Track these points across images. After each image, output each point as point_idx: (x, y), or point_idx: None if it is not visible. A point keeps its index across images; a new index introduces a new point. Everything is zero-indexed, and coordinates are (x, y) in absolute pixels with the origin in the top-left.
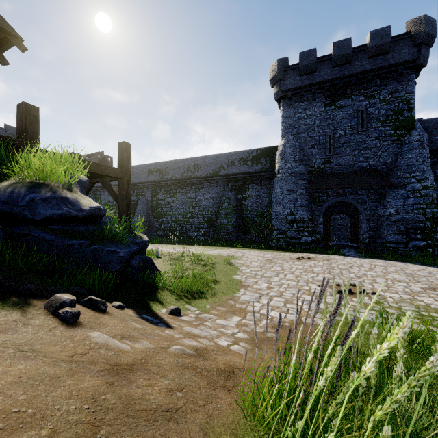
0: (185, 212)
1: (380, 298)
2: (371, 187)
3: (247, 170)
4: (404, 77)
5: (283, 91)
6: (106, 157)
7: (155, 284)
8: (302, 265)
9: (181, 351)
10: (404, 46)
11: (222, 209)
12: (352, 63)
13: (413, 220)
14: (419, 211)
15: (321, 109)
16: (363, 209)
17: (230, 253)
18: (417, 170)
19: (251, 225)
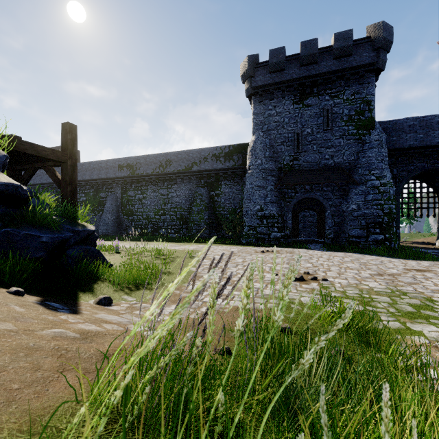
0: (157, 209)
1: (329, 284)
2: (336, 183)
3: (220, 167)
4: (365, 79)
5: (254, 87)
6: None
7: (98, 276)
8: (265, 257)
9: (57, 334)
10: (365, 50)
11: (195, 205)
12: (318, 63)
13: (373, 215)
14: (378, 206)
15: (290, 107)
16: (328, 205)
17: (196, 248)
18: (377, 168)
19: (224, 222)
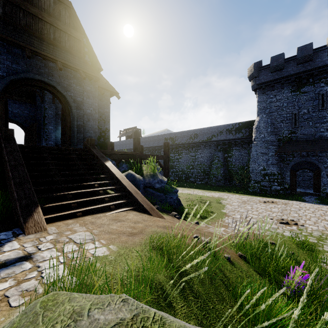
0: (188, 165)
1: (304, 228)
2: None
3: (231, 137)
4: None
5: (258, 84)
6: (138, 129)
7: (183, 211)
8: (266, 206)
9: (206, 231)
10: None
11: (214, 164)
12: (313, 60)
13: None
14: None
15: (288, 95)
16: (323, 167)
17: (219, 196)
18: None
19: (234, 175)
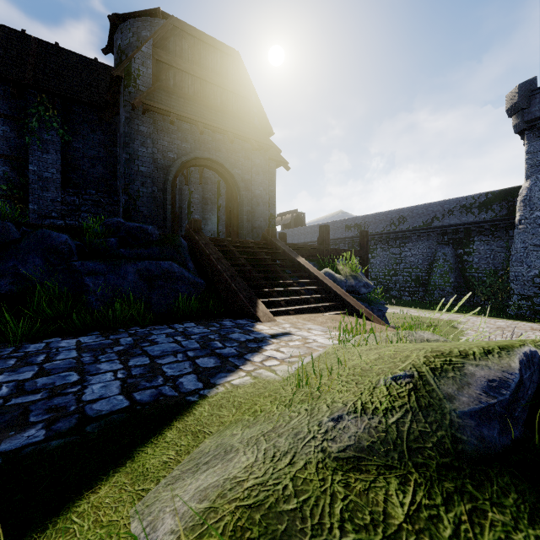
0: (387, 269)
1: None
2: None
3: (471, 220)
4: None
5: (528, 121)
6: (300, 213)
7: None
8: None
9: None
10: None
11: (436, 266)
12: None
13: None
14: None
15: None
16: None
17: (451, 318)
18: None
19: (477, 286)
